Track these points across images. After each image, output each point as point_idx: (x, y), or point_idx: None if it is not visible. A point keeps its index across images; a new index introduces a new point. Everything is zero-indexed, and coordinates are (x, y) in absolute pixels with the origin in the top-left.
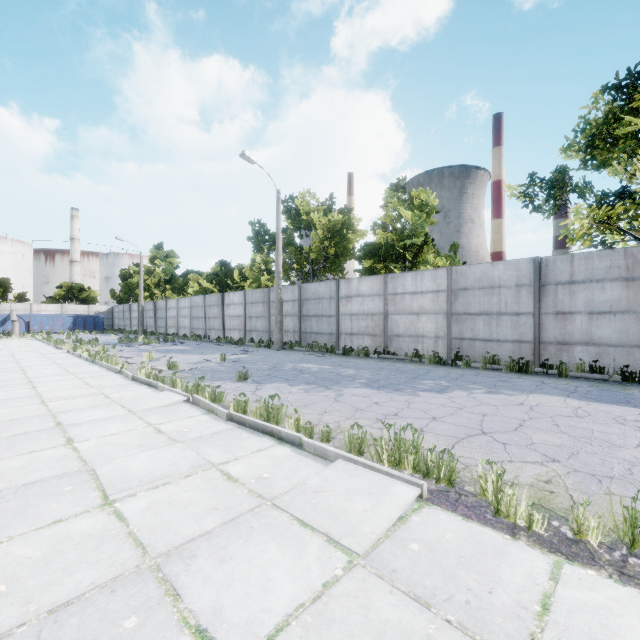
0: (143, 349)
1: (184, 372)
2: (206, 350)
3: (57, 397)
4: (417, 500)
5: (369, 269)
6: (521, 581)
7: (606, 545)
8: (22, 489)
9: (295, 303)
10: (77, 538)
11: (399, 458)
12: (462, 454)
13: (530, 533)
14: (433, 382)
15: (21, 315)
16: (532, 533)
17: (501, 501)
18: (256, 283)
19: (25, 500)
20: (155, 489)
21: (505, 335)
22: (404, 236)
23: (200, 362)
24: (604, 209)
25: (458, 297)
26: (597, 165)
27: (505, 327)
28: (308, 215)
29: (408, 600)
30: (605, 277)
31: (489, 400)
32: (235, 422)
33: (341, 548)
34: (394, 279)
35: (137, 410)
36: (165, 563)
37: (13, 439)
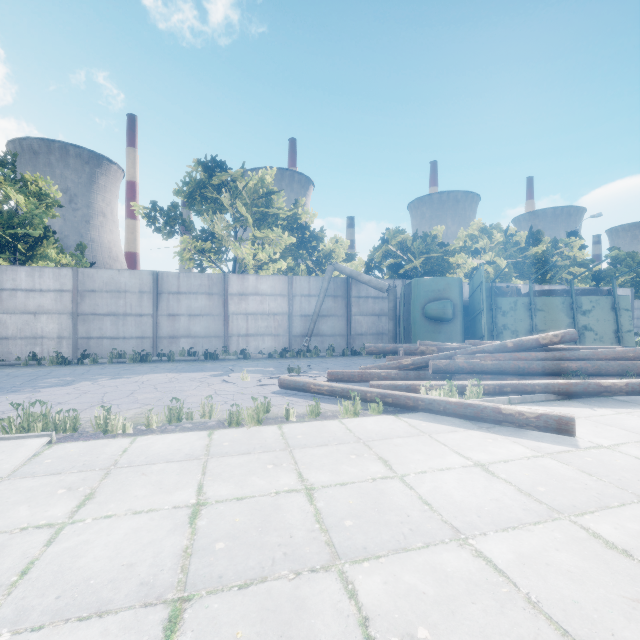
0: None
1: None
2: None
3: None
4: (48, 445)
5: None
6: (115, 449)
7: (160, 426)
8: None
9: None
10: None
11: (29, 427)
12: (85, 416)
13: (124, 434)
14: (57, 379)
15: None
16: (126, 434)
17: (109, 424)
18: None
19: None
20: None
21: (131, 333)
22: (15, 223)
23: None
24: (201, 243)
25: (86, 298)
26: (196, 212)
27: (131, 326)
28: None
29: (47, 476)
30: (198, 291)
31: (112, 383)
32: None
33: None
34: None
35: None
36: None
37: None
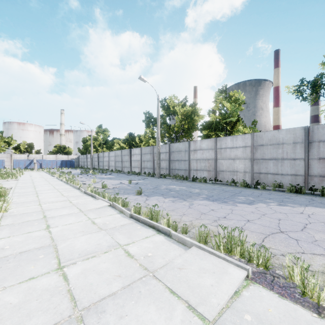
0: (91, 177)
1: (110, 189)
2: (122, 178)
3: (47, 201)
4: (245, 279)
5: (206, 135)
6: None
7: None
8: (18, 255)
9: (167, 154)
10: (39, 291)
11: (231, 248)
12: (270, 246)
13: None
14: (244, 198)
15: (38, 160)
16: None
17: (307, 287)
18: (147, 144)
19: (18, 262)
20: (87, 260)
21: (286, 171)
22: (226, 117)
23: (118, 184)
24: None
25: (257, 150)
26: None
27: (286, 166)
28: (173, 108)
29: None
30: None
31: (280, 210)
32: (134, 219)
33: (197, 314)
34: (220, 140)
35: (84, 210)
36: (86, 315)
37: (21, 224)
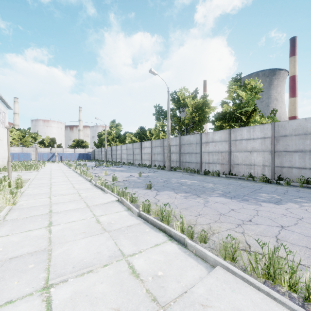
0: (104, 169)
1: (120, 182)
2: (132, 170)
3: (57, 194)
4: None
5: (219, 126)
6: None
7: None
8: (7, 262)
9: (177, 146)
10: None
11: (274, 274)
12: None
13: None
14: (268, 195)
15: (59, 153)
16: None
17: None
18: (157, 137)
19: (2, 274)
20: (81, 276)
21: None
22: (240, 107)
23: (129, 177)
24: None
25: (279, 141)
26: None
27: None
28: (184, 100)
29: None
30: None
31: None
32: (142, 218)
33: None
34: (235, 131)
35: (91, 205)
36: None
37: (25, 220)
